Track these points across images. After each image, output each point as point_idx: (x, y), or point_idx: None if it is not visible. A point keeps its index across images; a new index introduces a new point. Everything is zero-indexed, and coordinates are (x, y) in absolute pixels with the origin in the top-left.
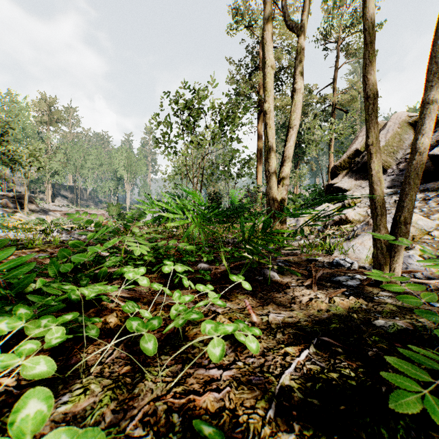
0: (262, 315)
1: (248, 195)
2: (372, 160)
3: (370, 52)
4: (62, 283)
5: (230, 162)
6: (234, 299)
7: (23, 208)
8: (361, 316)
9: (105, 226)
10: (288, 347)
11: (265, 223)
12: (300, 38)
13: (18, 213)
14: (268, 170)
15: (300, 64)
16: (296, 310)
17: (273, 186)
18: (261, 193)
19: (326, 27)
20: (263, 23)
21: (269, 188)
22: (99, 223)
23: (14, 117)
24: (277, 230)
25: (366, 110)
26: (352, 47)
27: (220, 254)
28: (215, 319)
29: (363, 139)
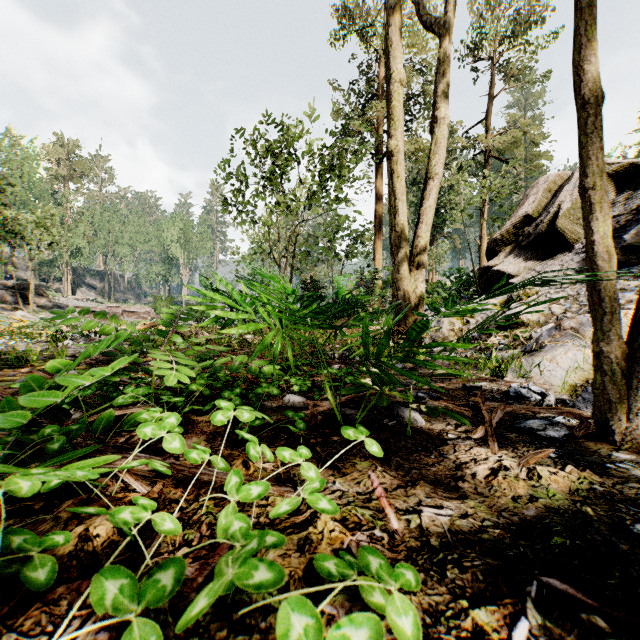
0: (407, 511)
1: (361, 285)
2: (594, 214)
3: (591, 22)
4: (4, 452)
5: (334, 236)
6: (349, 470)
7: (28, 304)
8: (601, 513)
9: (121, 332)
10: (478, 608)
11: (414, 329)
12: (444, 39)
13: (21, 311)
14: (395, 243)
15: (444, 80)
16: (471, 497)
17: (403, 269)
18: (381, 282)
19: (476, 36)
20: (387, 14)
21: (397, 271)
22: (110, 328)
23: (16, 169)
24: (437, 342)
25: (583, 125)
26: (515, 66)
27: (322, 382)
28: (313, 525)
29: (536, 199)
